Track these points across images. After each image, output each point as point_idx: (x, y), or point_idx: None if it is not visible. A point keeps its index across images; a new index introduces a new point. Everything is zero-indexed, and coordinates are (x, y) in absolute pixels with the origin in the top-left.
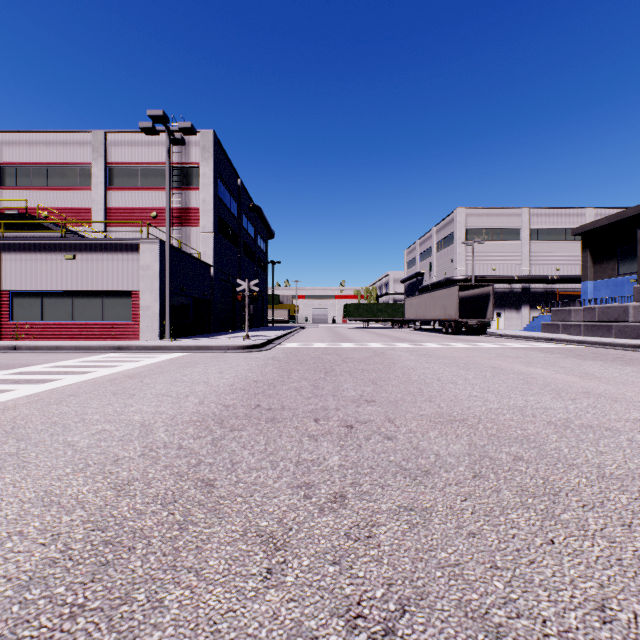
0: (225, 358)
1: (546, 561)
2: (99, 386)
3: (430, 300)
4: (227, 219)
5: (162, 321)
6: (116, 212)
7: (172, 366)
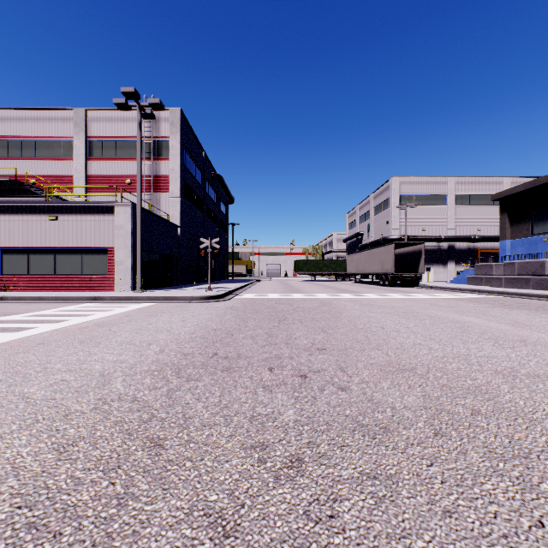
0: (189, 307)
1: None
2: (69, 334)
3: (369, 256)
4: (192, 186)
5: (134, 274)
6: (95, 179)
7: (140, 315)
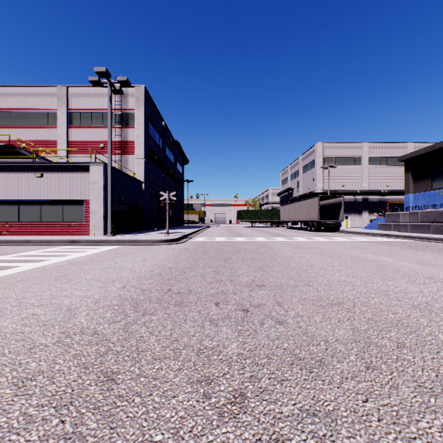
0: (150, 249)
1: None
2: (46, 272)
3: (298, 207)
4: (154, 149)
5: (106, 222)
6: (75, 144)
7: (108, 255)
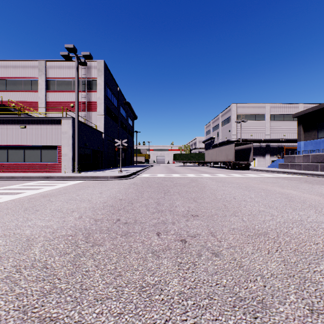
0: (106, 183)
1: None
2: (19, 203)
3: (219, 151)
4: (111, 108)
5: (74, 162)
6: (51, 104)
7: (73, 189)
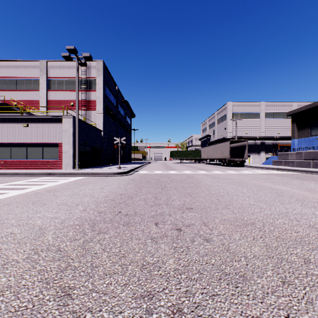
0: (106, 179)
1: None
2: (27, 198)
3: (214, 148)
4: (110, 107)
5: (74, 159)
6: (52, 102)
7: (75, 184)
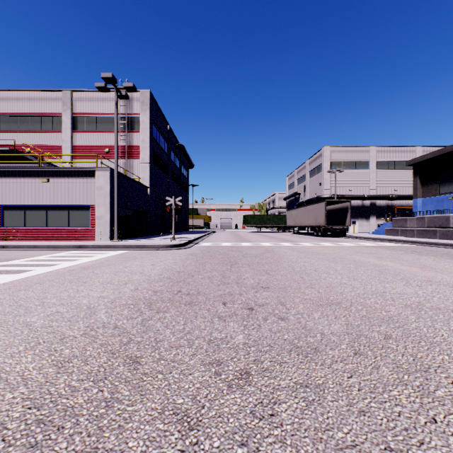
0: (157, 254)
1: (434, 442)
2: (60, 275)
3: (305, 212)
4: (159, 154)
5: (112, 227)
6: (79, 148)
7: (117, 260)
